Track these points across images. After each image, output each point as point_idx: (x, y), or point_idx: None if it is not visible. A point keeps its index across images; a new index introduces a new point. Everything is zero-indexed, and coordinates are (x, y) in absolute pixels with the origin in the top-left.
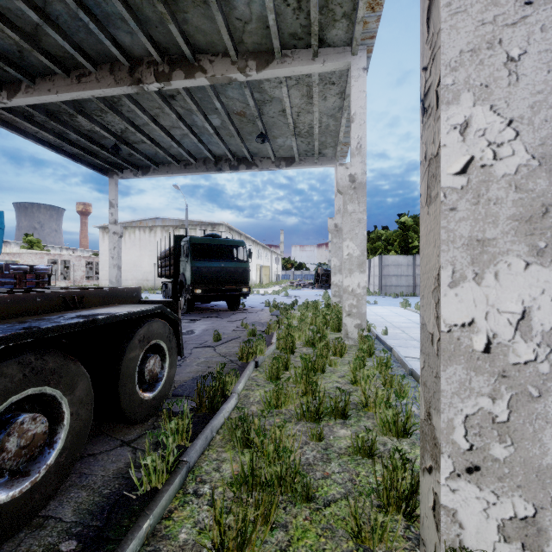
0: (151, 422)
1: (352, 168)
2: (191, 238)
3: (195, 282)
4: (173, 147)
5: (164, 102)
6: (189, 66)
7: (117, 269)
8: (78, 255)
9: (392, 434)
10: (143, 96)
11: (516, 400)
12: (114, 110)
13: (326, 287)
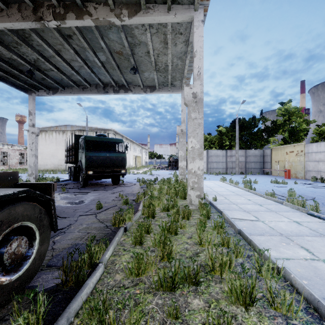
0: (12, 304)
1: (194, 88)
2: (85, 136)
3: (88, 166)
4: (74, 75)
5: (63, 39)
6: (79, 10)
7: (35, 157)
8: (13, 149)
9: (240, 303)
10: (48, 34)
11: None
12: (26, 43)
13: (175, 169)
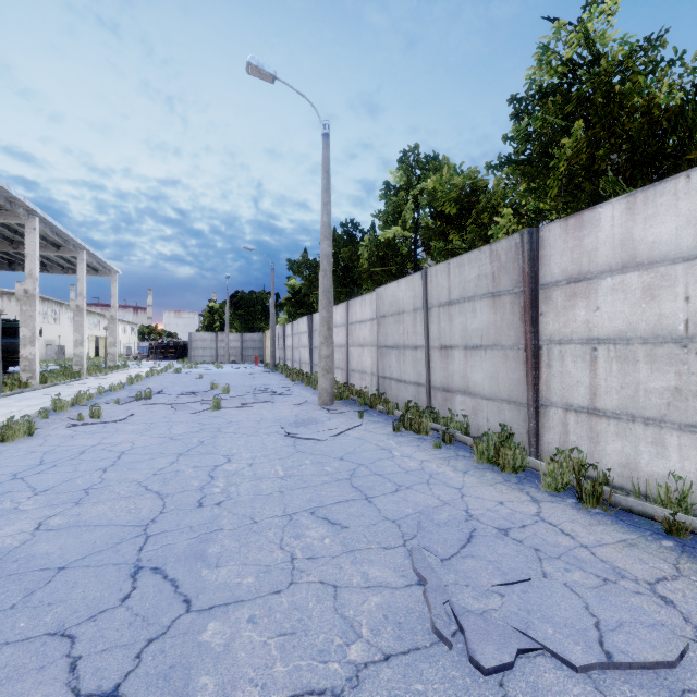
0: None
1: (78, 302)
2: None
3: None
4: None
5: None
6: None
7: None
8: None
9: (42, 384)
10: None
11: (30, 362)
12: None
13: (161, 359)
